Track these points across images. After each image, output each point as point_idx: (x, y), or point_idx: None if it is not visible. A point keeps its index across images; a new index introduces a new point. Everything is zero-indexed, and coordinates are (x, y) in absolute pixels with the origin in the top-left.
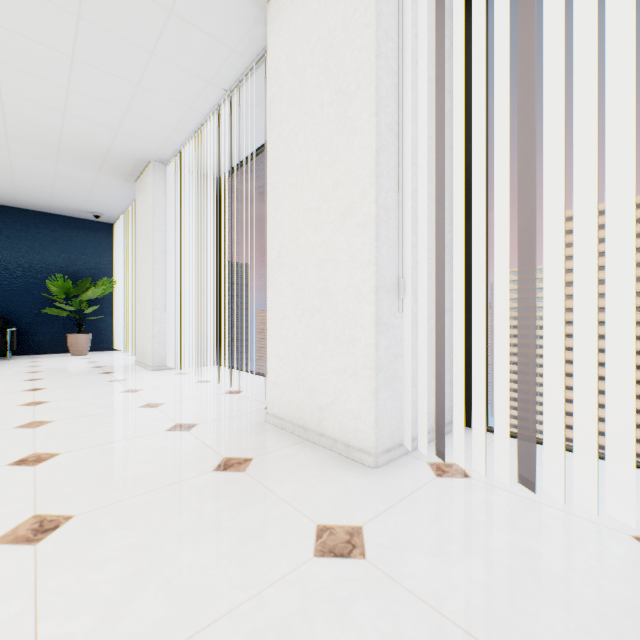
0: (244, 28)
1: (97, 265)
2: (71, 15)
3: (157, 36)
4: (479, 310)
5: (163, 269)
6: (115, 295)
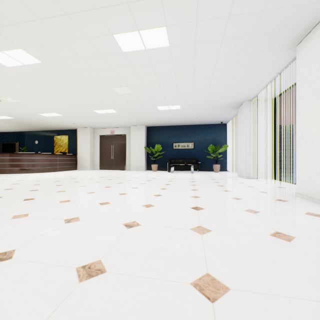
0: (285, 56)
1: (220, 140)
2: (228, 78)
3: (252, 71)
4: None
5: (249, 140)
6: (226, 150)
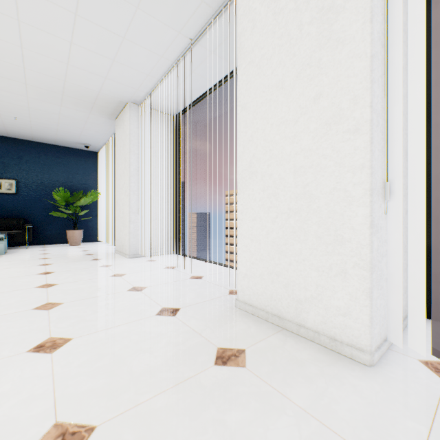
0: None
1: (86, 181)
2: None
3: None
4: (434, 212)
5: (136, 182)
6: (99, 202)
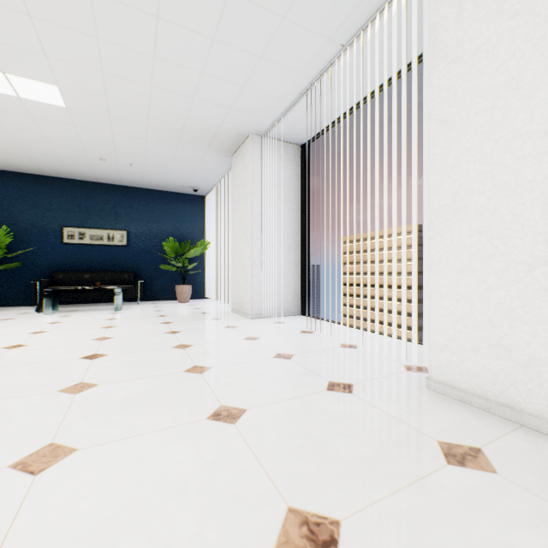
0: None
1: (194, 230)
2: None
3: None
4: None
5: (259, 229)
6: (206, 254)
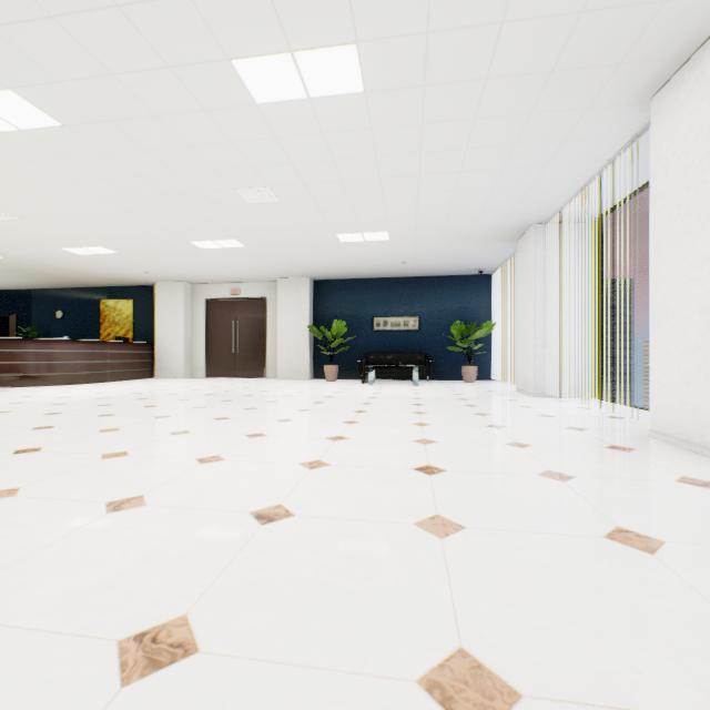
0: (626, 121)
1: (478, 310)
2: (498, 170)
3: (551, 156)
4: None
5: (542, 312)
6: (492, 334)
